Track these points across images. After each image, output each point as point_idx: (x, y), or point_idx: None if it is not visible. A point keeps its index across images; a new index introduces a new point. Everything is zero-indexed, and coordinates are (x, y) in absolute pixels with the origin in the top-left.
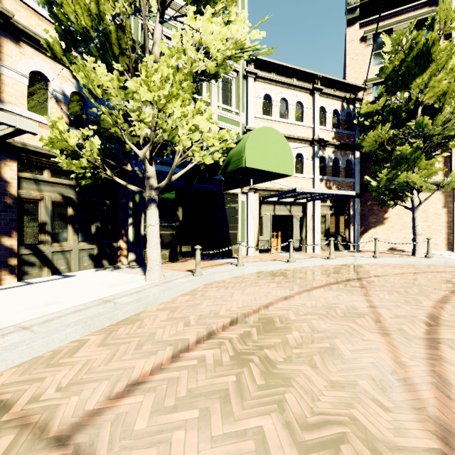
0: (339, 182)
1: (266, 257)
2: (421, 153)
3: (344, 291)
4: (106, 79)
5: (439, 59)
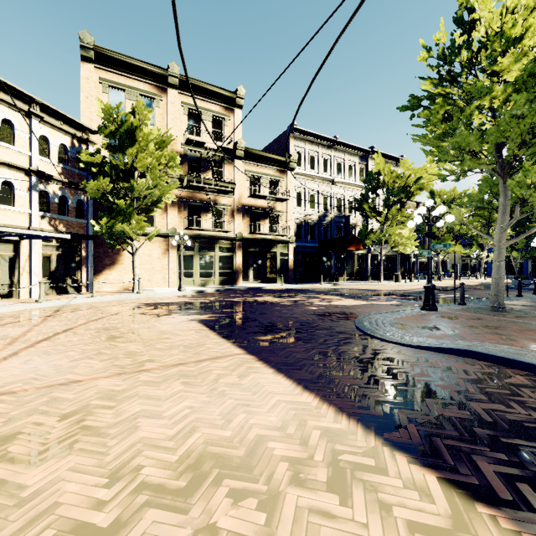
0: (68, 221)
1: None
2: (133, 210)
3: (15, 327)
4: None
5: (145, 140)
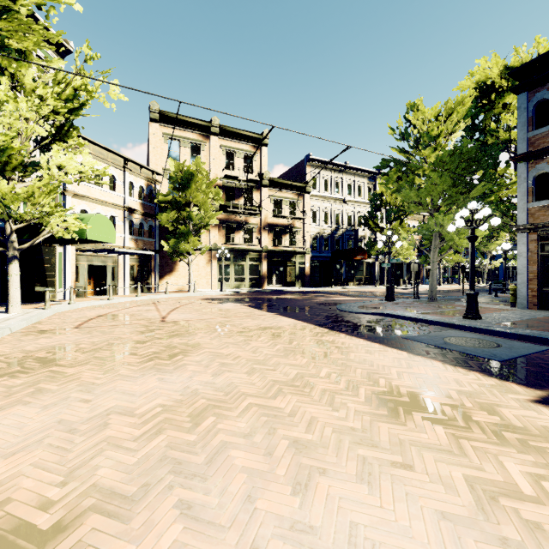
0: (144, 241)
1: (86, 299)
2: (191, 233)
3: (146, 307)
4: (5, 187)
5: (199, 182)
